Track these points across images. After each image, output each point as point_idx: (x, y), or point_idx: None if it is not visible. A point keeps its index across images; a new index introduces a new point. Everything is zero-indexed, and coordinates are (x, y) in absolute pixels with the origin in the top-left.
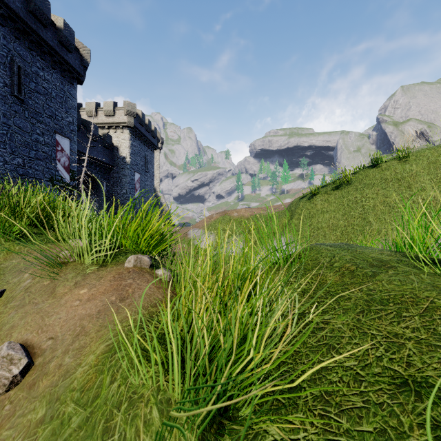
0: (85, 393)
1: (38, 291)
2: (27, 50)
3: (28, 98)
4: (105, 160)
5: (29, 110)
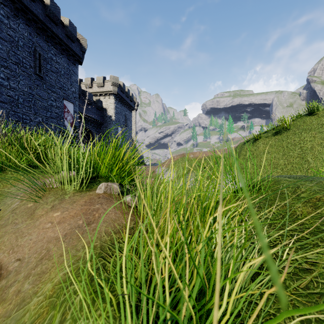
0: None
1: (21, 212)
2: (45, 42)
3: (45, 75)
4: (98, 118)
5: (46, 84)
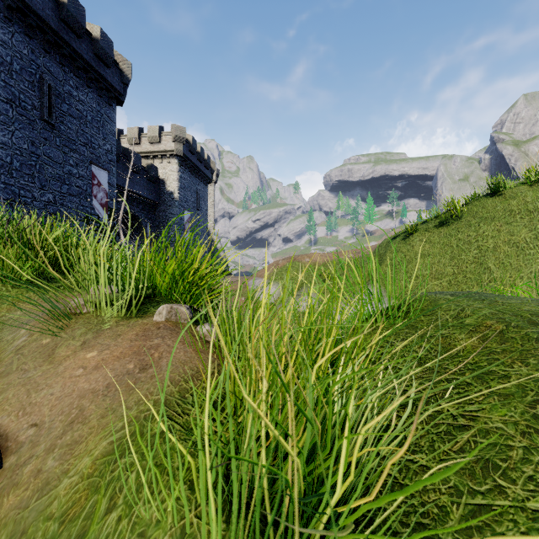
0: (66, 525)
1: (32, 352)
2: (59, 66)
3: (60, 122)
4: (150, 196)
5: (61, 137)
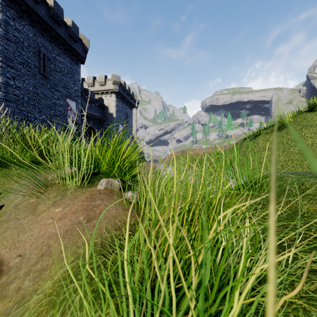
0: None
1: (23, 207)
2: (49, 43)
3: (49, 75)
4: (99, 116)
5: (50, 83)
